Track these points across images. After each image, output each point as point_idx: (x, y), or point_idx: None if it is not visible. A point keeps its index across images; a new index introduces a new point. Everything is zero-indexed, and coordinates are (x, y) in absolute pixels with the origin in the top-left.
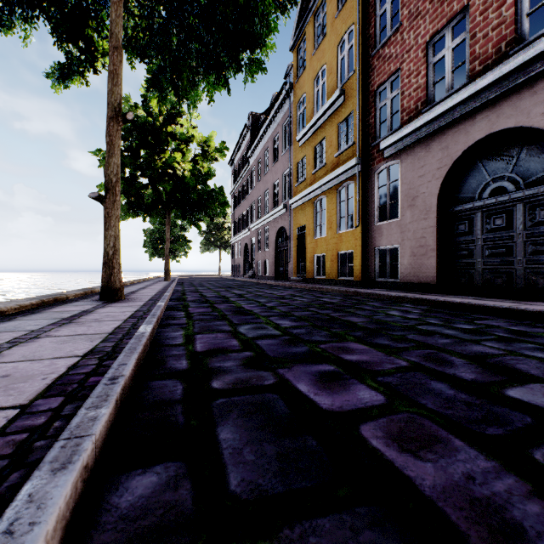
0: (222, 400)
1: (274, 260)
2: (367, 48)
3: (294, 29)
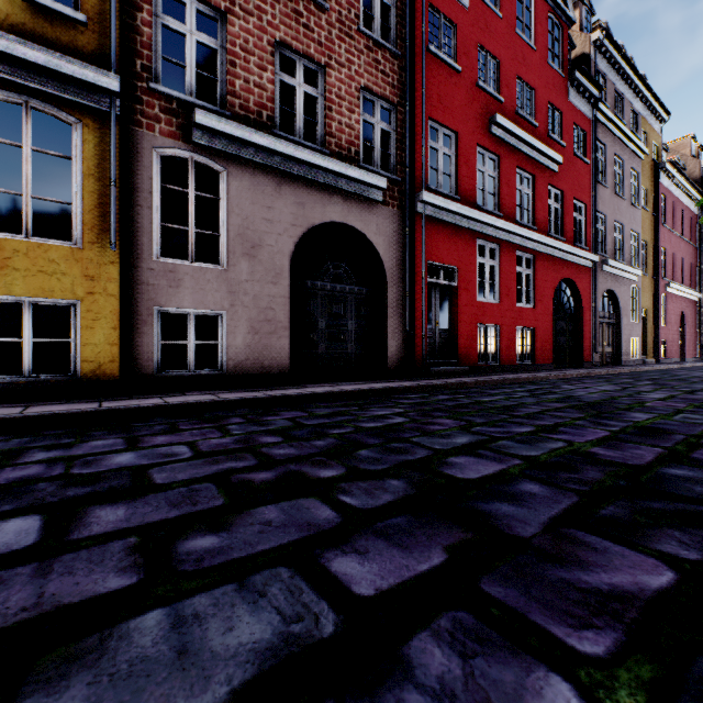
0: None
1: None
2: None
3: None
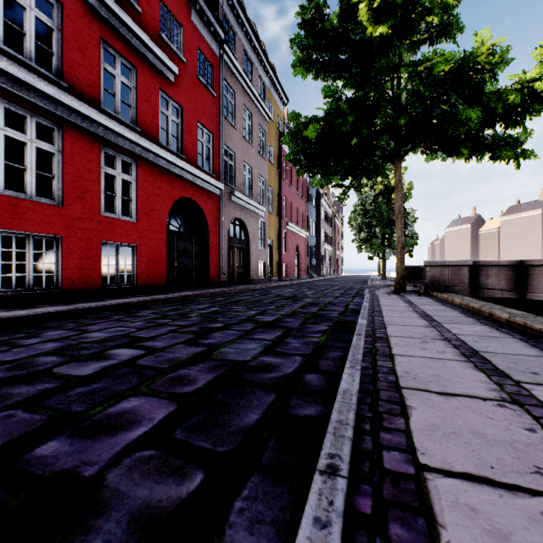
0: (222, 448)
1: None
2: None
3: None
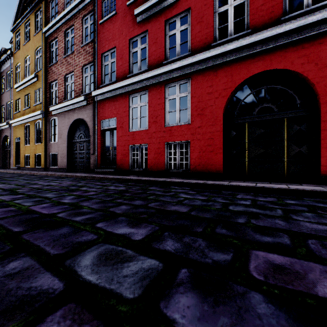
0: None
1: (2, 156)
2: (47, 62)
3: (13, 21)
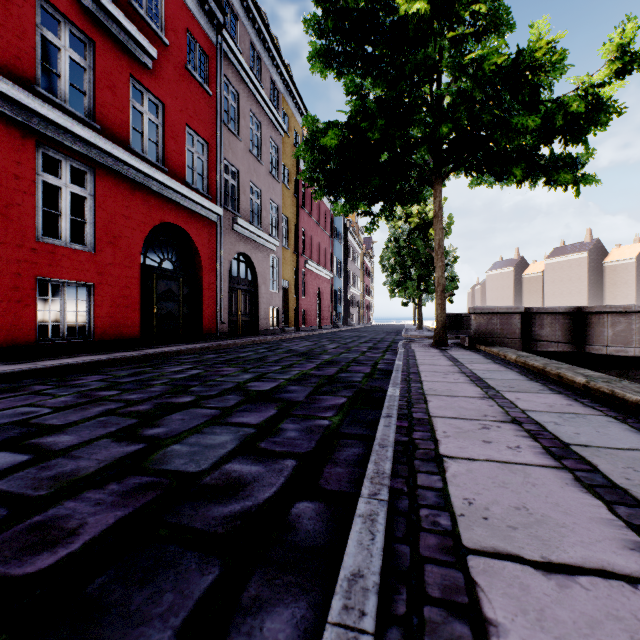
0: None
1: None
2: None
3: None
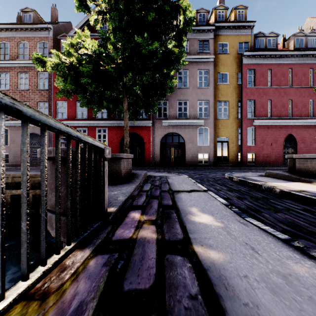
0: None
1: None
2: None
3: None
